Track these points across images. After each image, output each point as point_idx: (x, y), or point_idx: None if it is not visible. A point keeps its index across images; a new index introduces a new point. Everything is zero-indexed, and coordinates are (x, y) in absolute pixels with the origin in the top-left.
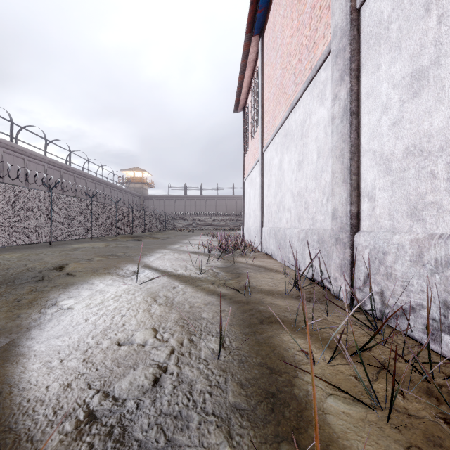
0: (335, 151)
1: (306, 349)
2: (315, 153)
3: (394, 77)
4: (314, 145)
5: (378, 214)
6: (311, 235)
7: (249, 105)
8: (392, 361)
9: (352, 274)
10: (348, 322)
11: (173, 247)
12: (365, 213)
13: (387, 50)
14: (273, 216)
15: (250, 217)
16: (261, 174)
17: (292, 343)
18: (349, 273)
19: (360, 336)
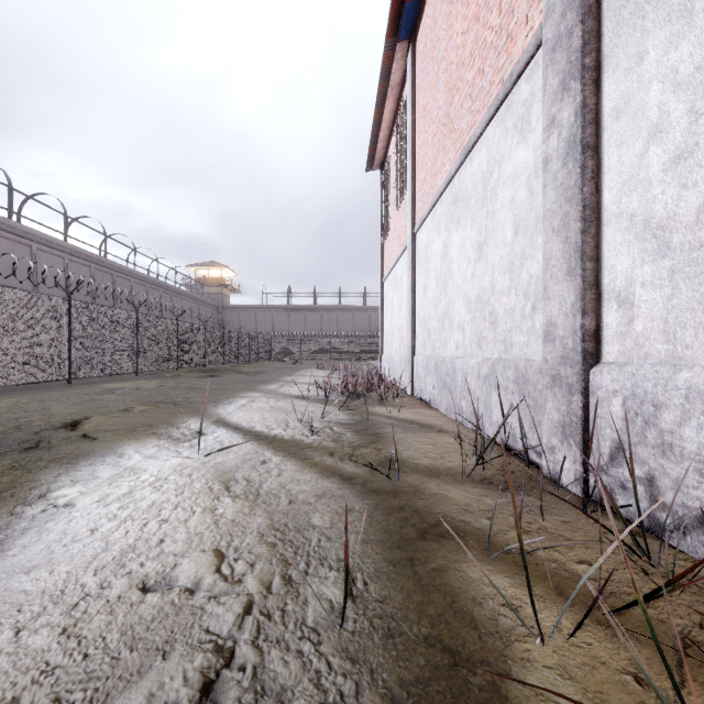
0: (551, 220)
1: (517, 600)
2: (509, 227)
3: (677, 70)
4: (508, 214)
5: (641, 331)
6: (503, 370)
7: (392, 158)
8: (702, 634)
9: (586, 442)
10: (587, 536)
11: (267, 387)
12: (611, 330)
13: (661, 22)
14: (433, 337)
15: (393, 339)
16: (411, 268)
17: (488, 586)
18: (579, 440)
19: (618, 568)
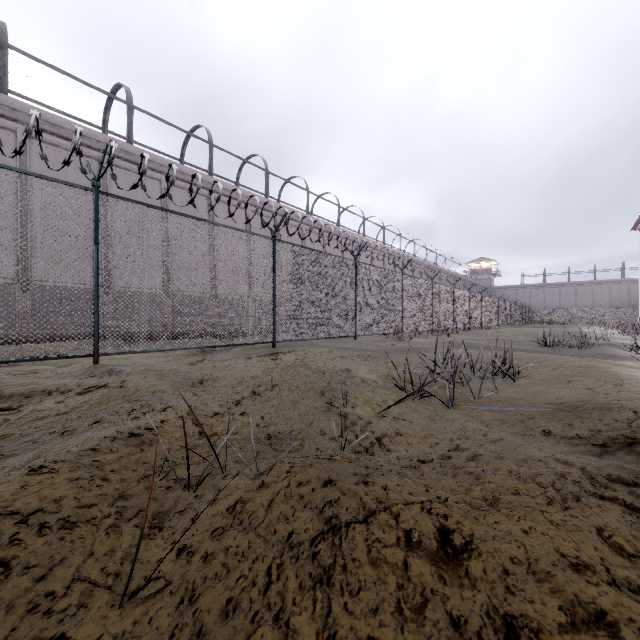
0: None
1: None
2: None
3: None
4: None
5: None
6: None
7: None
8: None
9: None
10: None
11: None
12: None
13: None
14: None
15: None
16: None
17: None
18: None
19: None
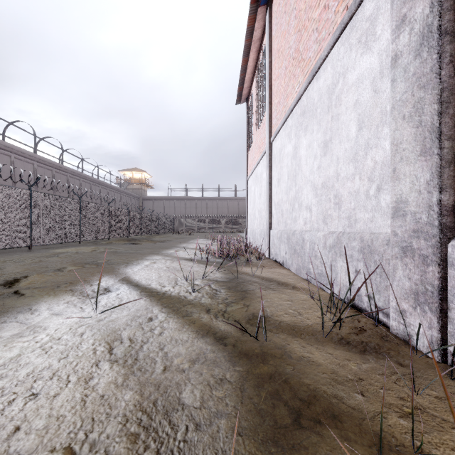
0: (401, 108)
1: None
2: (353, 125)
3: None
4: (352, 114)
5: None
6: (348, 241)
7: (254, 93)
8: None
9: (444, 310)
10: None
11: (167, 252)
12: None
13: None
14: (285, 216)
15: (255, 218)
16: (268, 167)
17: None
18: (436, 308)
19: None
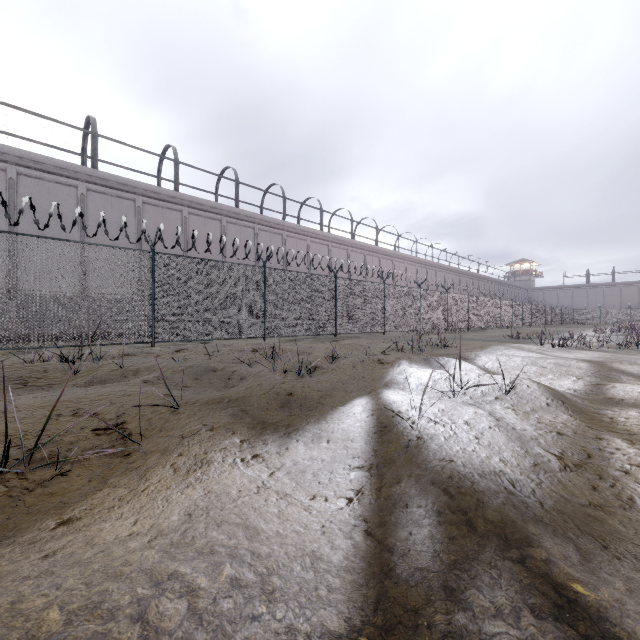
0: None
1: None
2: None
3: None
4: None
5: None
6: None
7: None
8: None
9: None
10: None
11: None
12: None
13: None
14: None
15: None
16: None
17: None
18: None
19: None
